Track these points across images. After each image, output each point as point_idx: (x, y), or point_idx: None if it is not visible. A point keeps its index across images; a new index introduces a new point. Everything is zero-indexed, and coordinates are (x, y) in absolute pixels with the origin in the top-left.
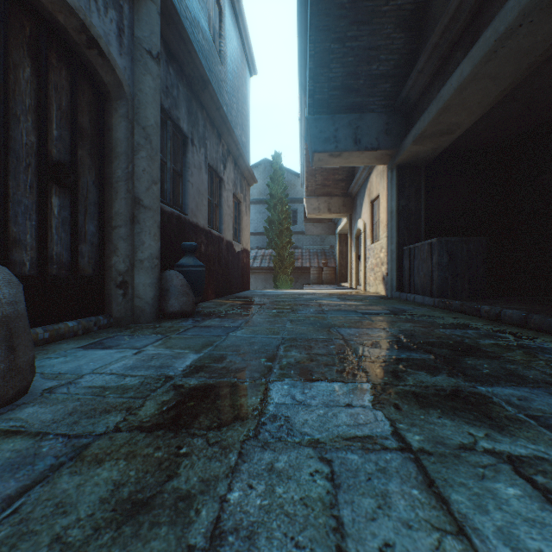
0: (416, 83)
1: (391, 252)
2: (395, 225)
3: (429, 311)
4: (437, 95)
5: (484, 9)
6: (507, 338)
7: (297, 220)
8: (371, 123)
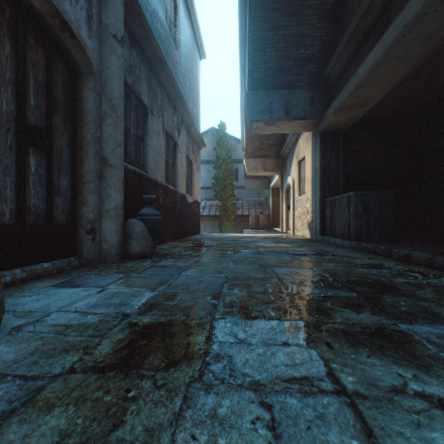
0: (336, 64)
1: (315, 203)
2: (318, 181)
3: (347, 252)
4: (354, 73)
5: (394, 1)
6: (416, 277)
7: (238, 177)
8: (299, 97)
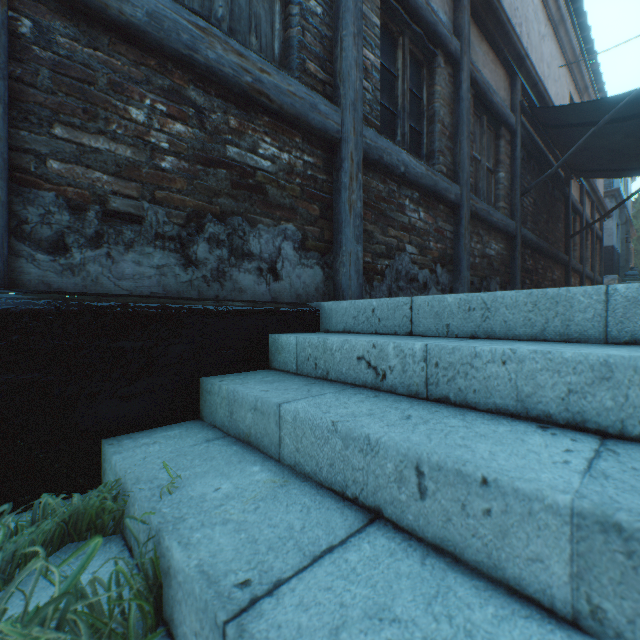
0: None
1: None
2: None
3: None
4: None
5: None
6: None
7: None
8: None
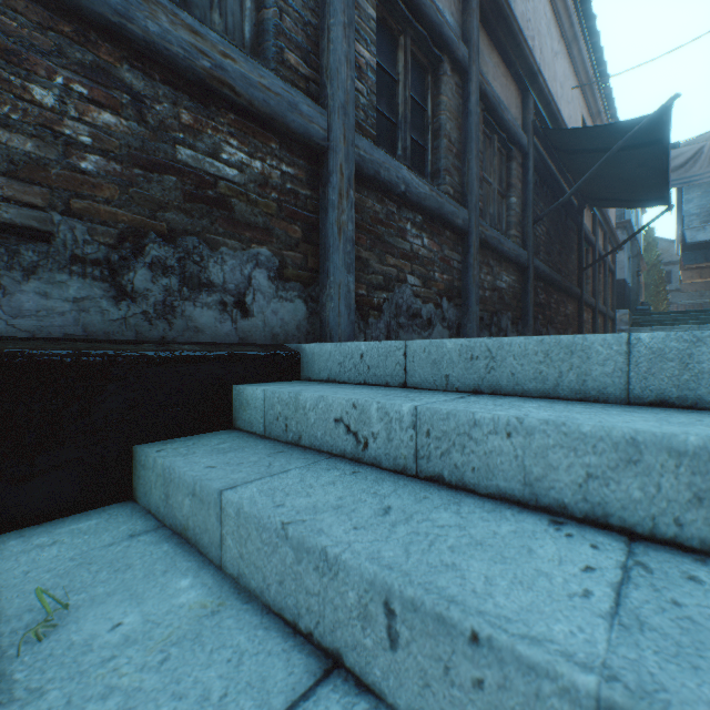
0: None
1: None
2: None
3: None
4: None
5: None
6: None
7: (670, 280)
8: None
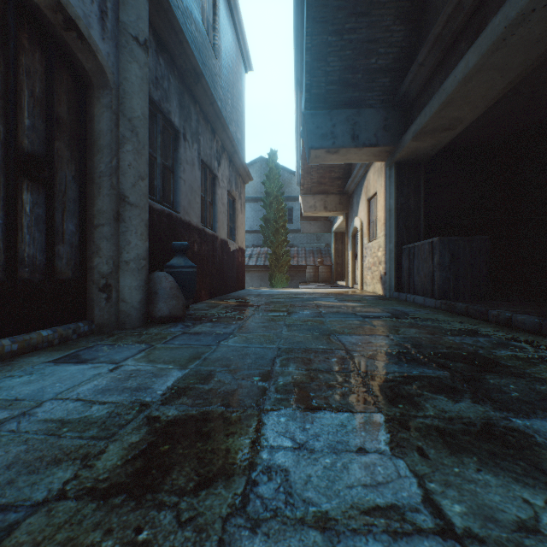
0: (416, 76)
1: (389, 251)
2: (394, 223)
3: (431, 314)
4: (440, 88)
5: None
6: (524, 348)
7: (292, 218)
8: (369, 119)
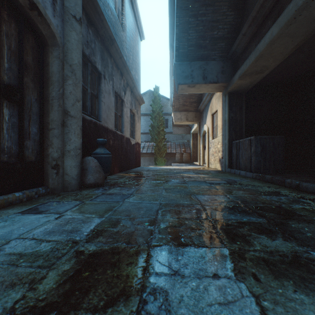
0: (241, 42)
1: (224, 144)
2: (227, 128)
3: (250, 182)
4: (255, 48)
5: None
6: (309, 203)
7: (168, 125)
8: (213, 67)
